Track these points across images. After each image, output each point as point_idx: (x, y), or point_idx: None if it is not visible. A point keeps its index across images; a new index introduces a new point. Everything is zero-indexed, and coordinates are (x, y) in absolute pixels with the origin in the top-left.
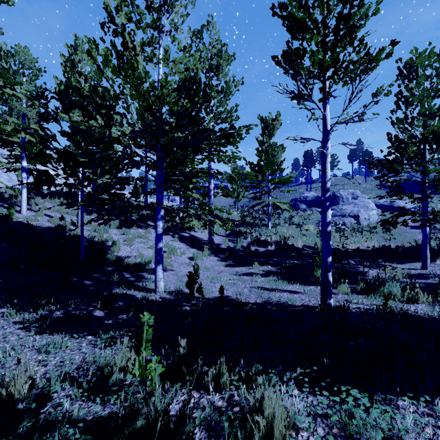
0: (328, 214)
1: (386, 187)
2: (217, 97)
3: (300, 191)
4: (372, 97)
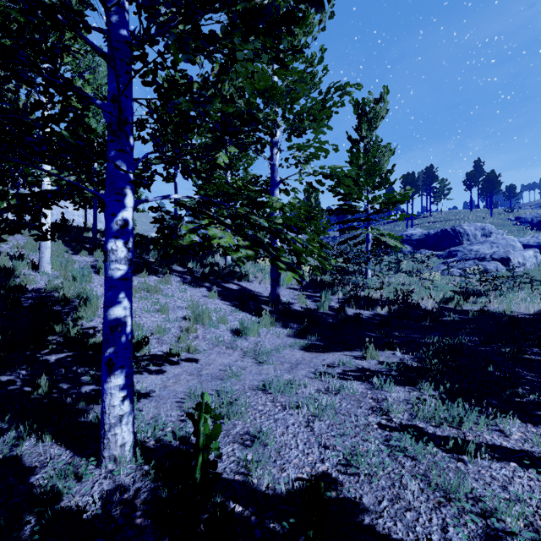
0: None
1: (523, 221)
2: None
3: (396, 229)
4: None
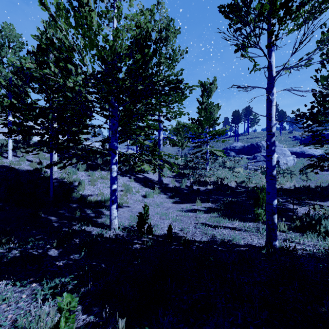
0: (274, 158)
1: (297, 138)
2: (166, 62)
3: (229, 142)
4: (316, 44)
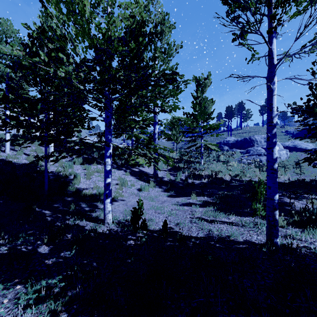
0: (275, 151)
1: (289, 133)
2: (161, 56)
3: (222, 137)
4: None
